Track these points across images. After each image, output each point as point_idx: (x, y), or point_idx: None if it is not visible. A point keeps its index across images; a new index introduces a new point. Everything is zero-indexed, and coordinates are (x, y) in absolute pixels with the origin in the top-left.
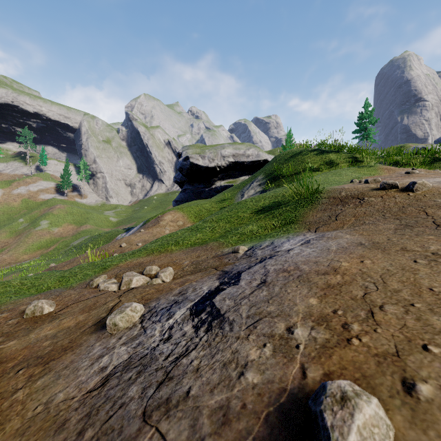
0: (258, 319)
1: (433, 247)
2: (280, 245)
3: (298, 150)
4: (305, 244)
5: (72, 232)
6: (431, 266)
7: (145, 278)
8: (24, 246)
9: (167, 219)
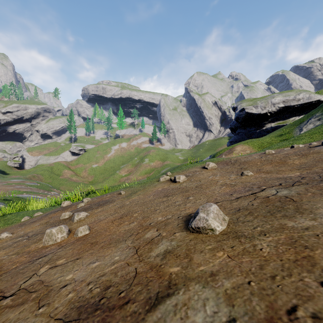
0: None
1: None
2: None
3: None
4: None
5: (160, 165)
6: None
7: (304, 145)
8: (139, 172)
9: (238, 149)
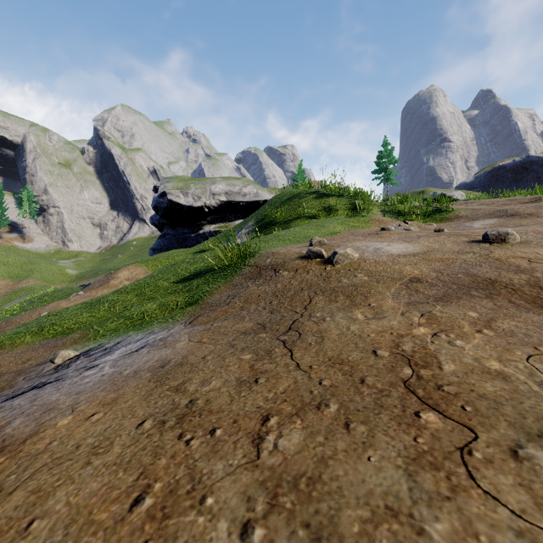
0: None
1: (213, 385)
2: (115, 350)
3: (296, 191)
4: (125, 356)
5: (5, 290)
6: (137, 440)
7: None
8: None
9: (122, 276)
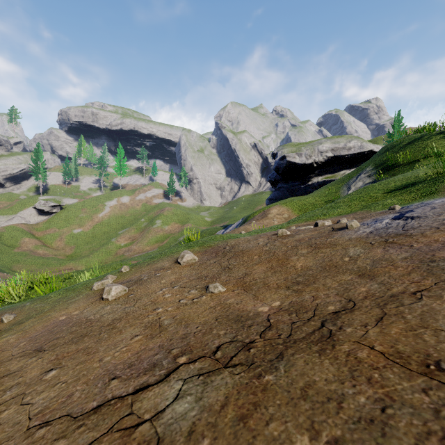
0: (441, 214)
1: None
2: (431, 202)
3: (417, 135)
4: None
5: (178, 230)
6: None
7: (331, 223)
8: (146, 240)
9: (274, 212)
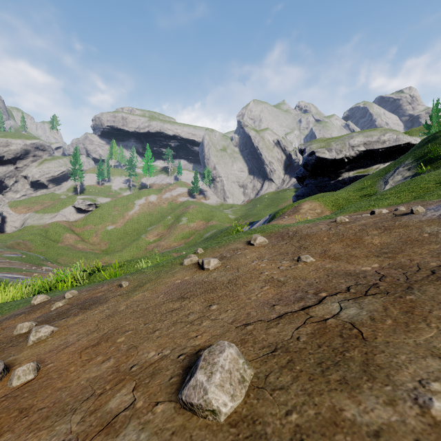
0: None
1: None
2: None
3: None
4: None
5: (203, 227)
6: None
7: (388, 211)
8: (173, 236)
9: (306, 208)
